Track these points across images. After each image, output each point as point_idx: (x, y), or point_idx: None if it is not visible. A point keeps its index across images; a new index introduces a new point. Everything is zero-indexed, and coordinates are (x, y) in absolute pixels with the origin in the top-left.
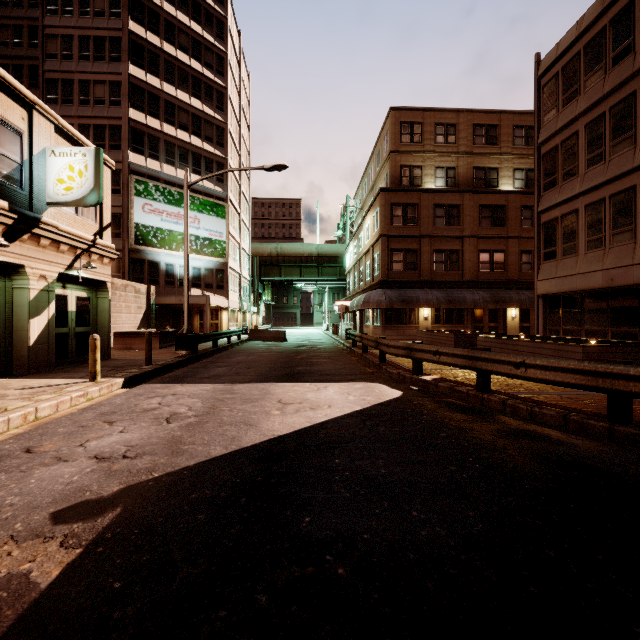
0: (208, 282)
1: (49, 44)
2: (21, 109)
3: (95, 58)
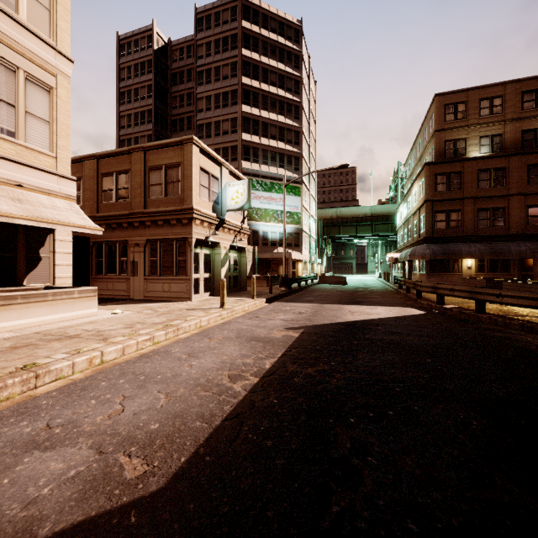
0: (289, 242)
1: (199, 104)
2: (218, 167)
3: (223, 106)
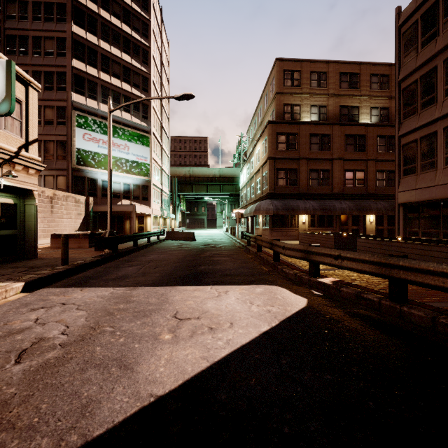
0: (136, 195)
1: (9, 8)
2: None
3: (45, 19)
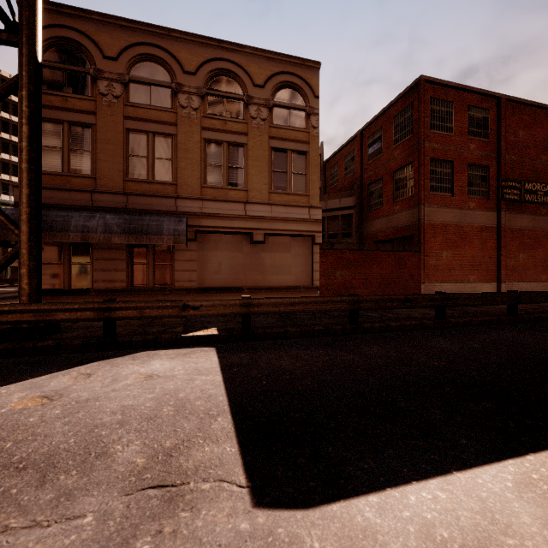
0: None
1: None
2: None
3: None
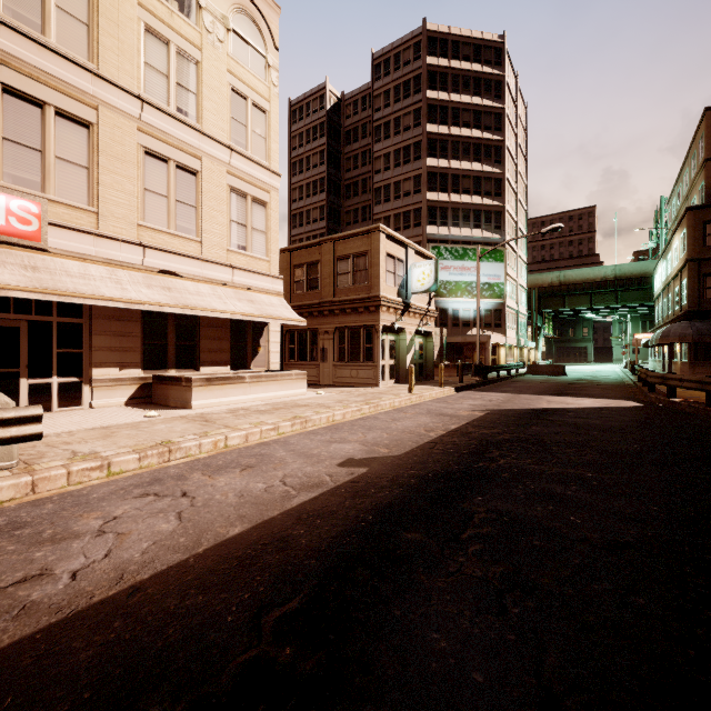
0: (487, 322)
1: (376, 164)
2: (403, 249)
3: (404, 163)
